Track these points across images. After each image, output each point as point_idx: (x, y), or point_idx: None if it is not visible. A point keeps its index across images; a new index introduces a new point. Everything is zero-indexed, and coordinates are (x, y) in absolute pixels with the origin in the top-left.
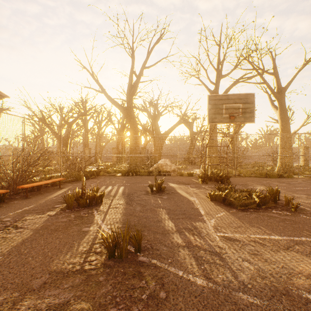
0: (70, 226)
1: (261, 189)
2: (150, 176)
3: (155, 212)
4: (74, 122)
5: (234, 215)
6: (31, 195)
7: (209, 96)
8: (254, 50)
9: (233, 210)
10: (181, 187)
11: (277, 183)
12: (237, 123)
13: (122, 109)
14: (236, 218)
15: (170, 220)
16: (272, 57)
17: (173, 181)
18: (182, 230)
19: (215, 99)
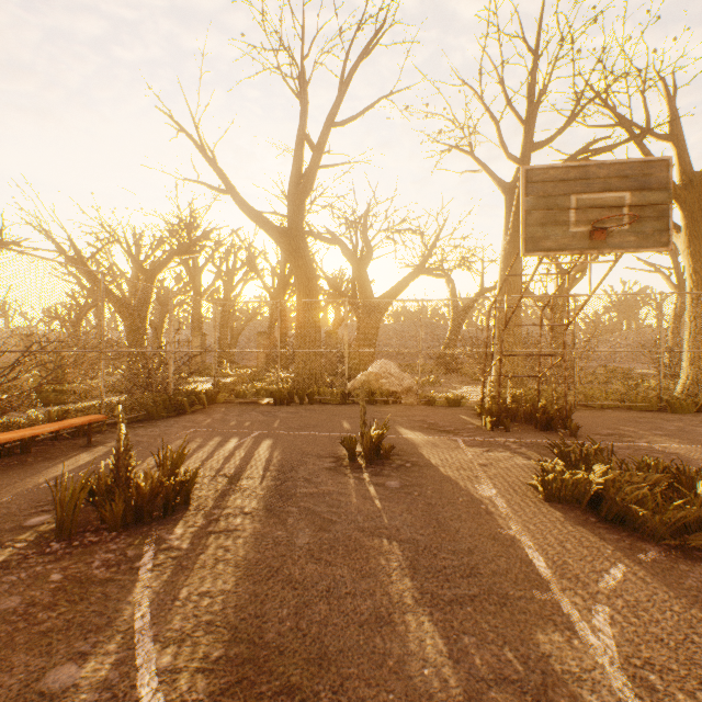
0: (9, 648)
1: (679, 452)
2: (348, 406)
3: (365, 557)
4: (161, 268)
5: (669, 580)
6: None
7: (527, 171)
8: (621, 75)
9: (649, 550)
10: (438, 444)
11: None
12: (616, 251)
13: (276, 233)
14: (692, 603)
15: (425, 612)
16: (667, 94)
17: (411, 422)
18: (490, 693)
19: (546, 179)
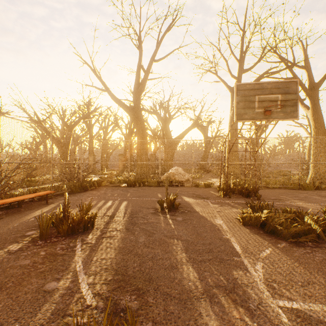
0: (29, 277)
1: (303, 206)
2: (160, 187)
3: (167, 246)
4: (75, 125)
5: (288, 253)
6: (6, 213)
7: (237, 85)
8: (282, 39)
9: (282, 243)
10: (199, 203)
11: (318, 198)
12: (275, 120)
13: (128, 109)
14: (295, 261)
15: (190, 264)
16: (303, 48)
17: (188, 194)
18: (213, 290)
19: (245, 89)
